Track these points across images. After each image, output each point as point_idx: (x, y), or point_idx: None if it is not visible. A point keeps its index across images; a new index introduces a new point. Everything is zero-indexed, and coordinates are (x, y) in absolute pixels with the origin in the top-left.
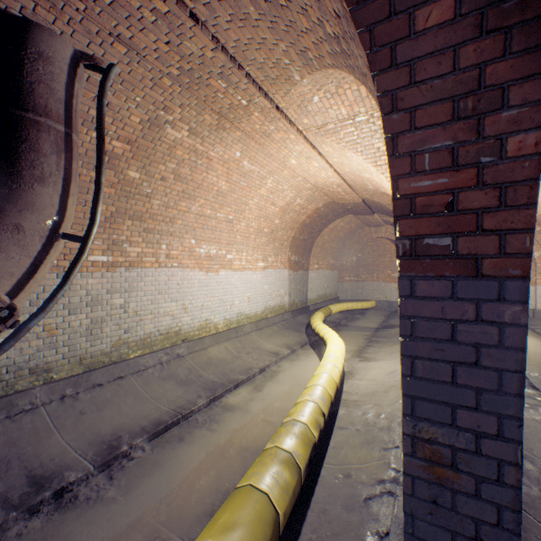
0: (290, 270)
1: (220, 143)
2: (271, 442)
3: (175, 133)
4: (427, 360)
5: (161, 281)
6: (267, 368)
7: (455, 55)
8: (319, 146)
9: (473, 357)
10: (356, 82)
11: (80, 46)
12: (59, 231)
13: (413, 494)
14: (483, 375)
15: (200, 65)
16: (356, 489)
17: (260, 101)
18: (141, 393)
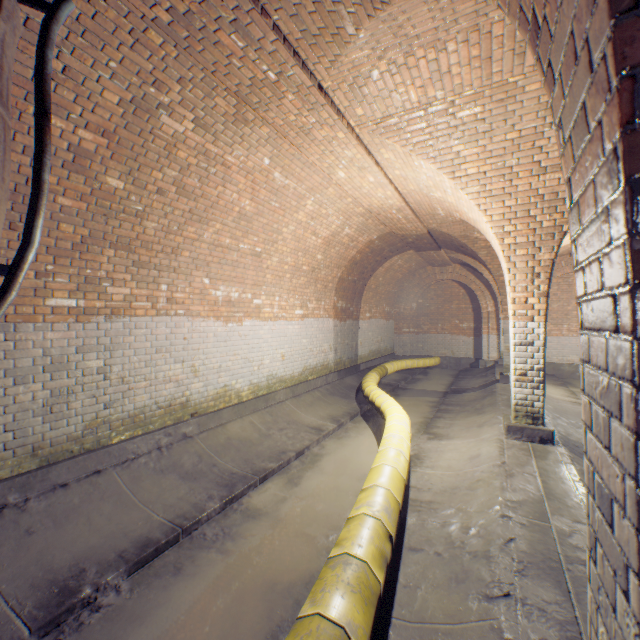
0: (336, 319)
1: (240, 143)
2: (311, 602)
3: (174, 123)
4: None
5: (160, 334)
6: (306, 451)
7: None
8: (377, 152)
9: None
10: (435, 45)
11: None
12: None
13: None
14: None
15: (202, 4)
16: None
17: (296, 73)
18: (126, 495)
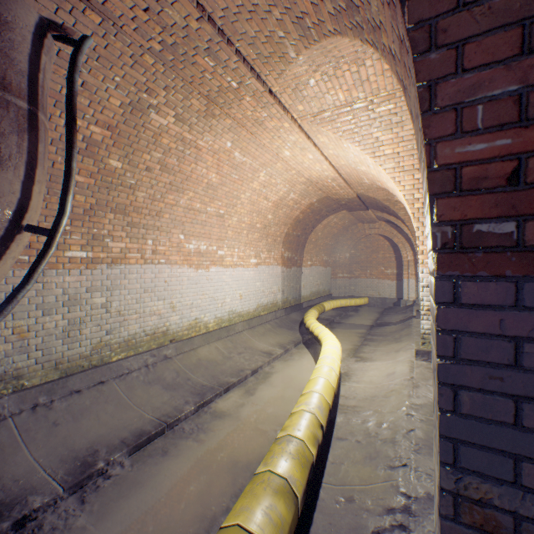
0: (283, 266)
1: (209, 131)
2: (264, 464)
3: (160, 119)
4: (477, 391)
5: (147, 278)
6: (260, 370)
7: None
8: (315, 136)
9: None
10: (356, 62)
11: (47, 12)
12: (22, 222)
13: None
14: None
15: (185, 38)
16: (361, 519)
17: (252, 82)
18: (123, 399)
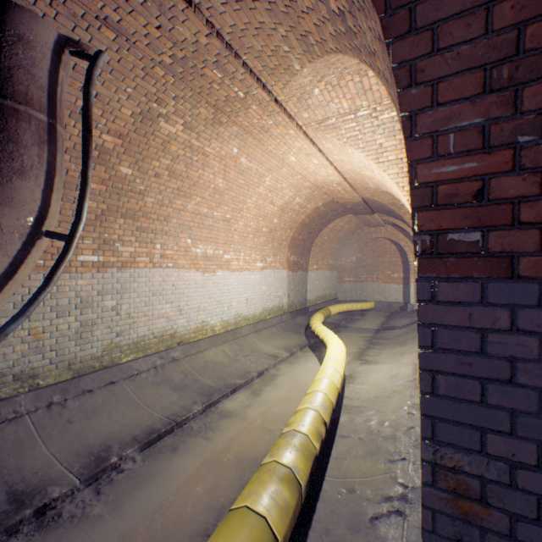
0: (289, 270)
1: (216, 138)
2: (270, 456)
3: (169, 127)
4: (451, 375)
5: (156, 281)
6: (265, 372)
7: (488, 14)
8: (320, 142)
9: (507, 374)
10: (358, 73)
11: (65, 30)
12: (42, 228)
13: (434, 530)
14: (519, 395)
15: (194, 53)
16: (361, 507)
17: (258, 92)
18: (133, 399)
